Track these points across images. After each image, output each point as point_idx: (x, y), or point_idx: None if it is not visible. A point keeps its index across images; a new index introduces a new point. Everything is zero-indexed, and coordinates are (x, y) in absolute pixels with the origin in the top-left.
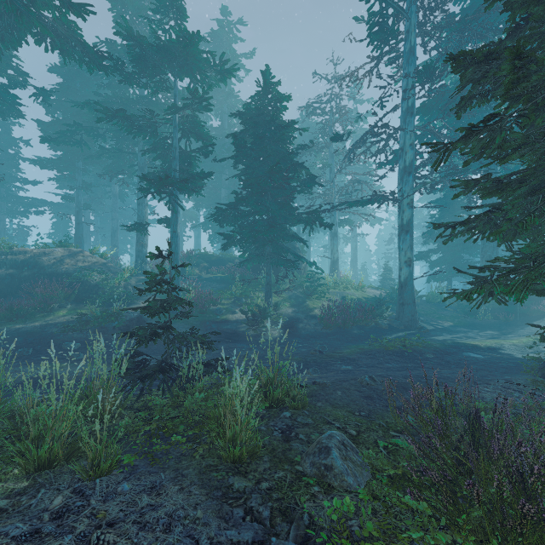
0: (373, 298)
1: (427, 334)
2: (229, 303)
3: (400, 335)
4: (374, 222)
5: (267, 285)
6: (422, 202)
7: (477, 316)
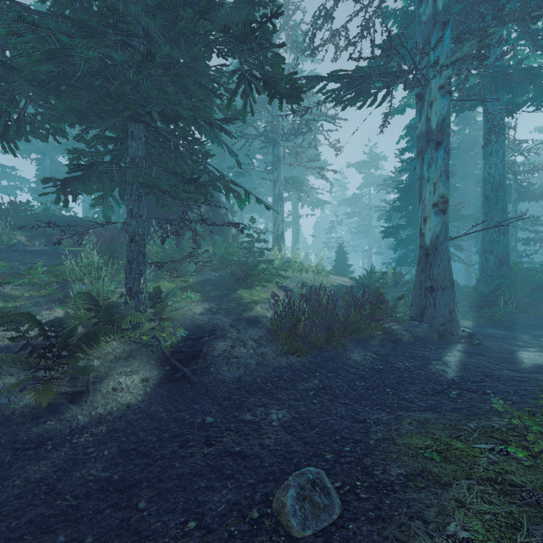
0: (343, 286)
1: (491, 349)
2: (36, 296)
3: (458, 358)
4: (316, 206)
5: (131, 244)
6: (361, 190)
7: (496, 308)
